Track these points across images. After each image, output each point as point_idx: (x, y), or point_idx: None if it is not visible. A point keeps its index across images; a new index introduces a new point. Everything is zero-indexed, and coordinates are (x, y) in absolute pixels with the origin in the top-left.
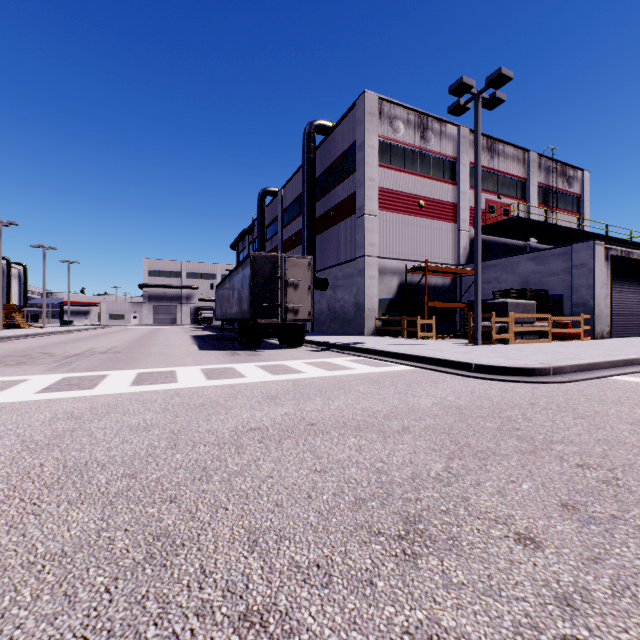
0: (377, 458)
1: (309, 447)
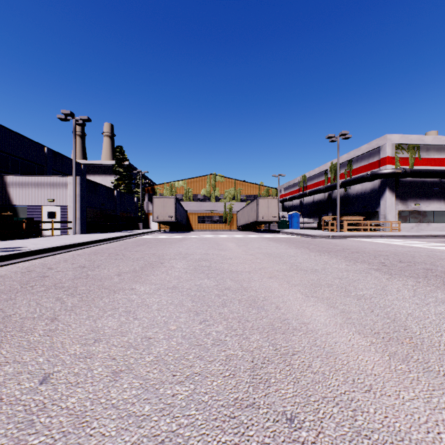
0: (442, 264)
1: (441, 261)
